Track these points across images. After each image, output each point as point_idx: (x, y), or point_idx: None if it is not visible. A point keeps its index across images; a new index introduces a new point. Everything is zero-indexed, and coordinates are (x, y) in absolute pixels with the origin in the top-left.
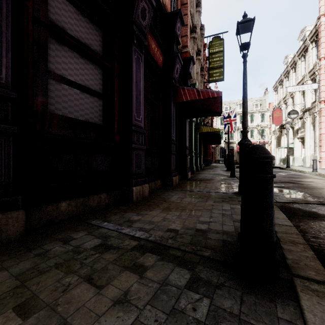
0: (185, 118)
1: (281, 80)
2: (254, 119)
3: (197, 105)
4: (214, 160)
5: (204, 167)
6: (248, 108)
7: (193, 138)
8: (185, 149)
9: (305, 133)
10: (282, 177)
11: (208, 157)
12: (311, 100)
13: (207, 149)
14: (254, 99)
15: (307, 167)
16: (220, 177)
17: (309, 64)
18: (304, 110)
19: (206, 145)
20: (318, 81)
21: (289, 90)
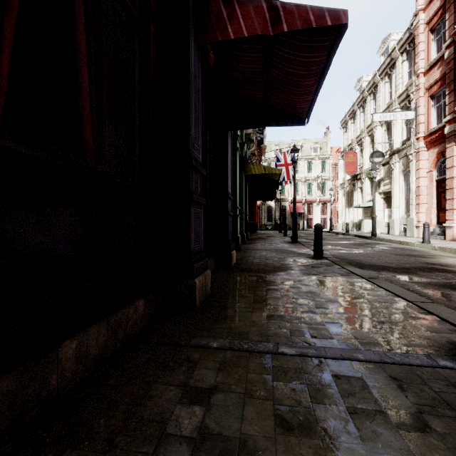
0: (226, 127)
1: (353, 112)
2: (312, 168)
3: (254, 93)
4: (259, 225)
5: (250, 237)
6: (304, 152)
7: (237, 182)
8: (226, 199)
9: (393, 185)
10: (399, 256)
11: (254, 219)
12: (401, 137)
13: (253, 207)
14: (312, 140)
15: (396, 235)
16: (296, 261)
17: (397, 85)
18: (392, 152)
19: (251, 202)
20: (414, 108)
21: (376, 118)
